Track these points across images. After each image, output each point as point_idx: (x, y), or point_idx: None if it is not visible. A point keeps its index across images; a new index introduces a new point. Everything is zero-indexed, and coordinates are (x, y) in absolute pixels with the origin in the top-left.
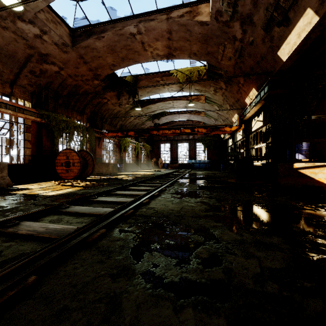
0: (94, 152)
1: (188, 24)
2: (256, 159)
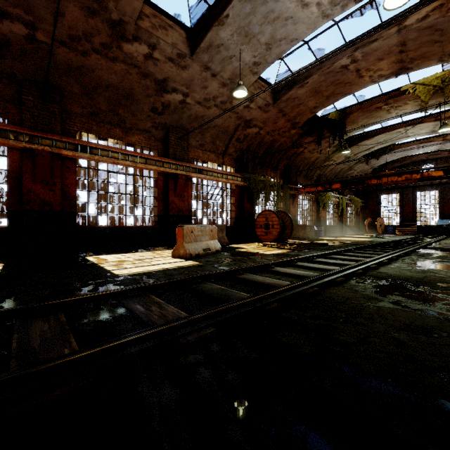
0: (288, 212)
1: (437, 23)
2: None
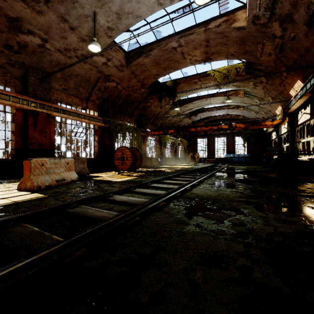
0: (140, 148)
1: (225, 31)
2: (299, 154)
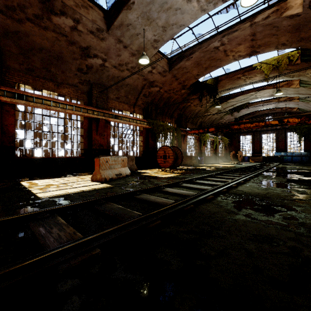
0: (180, 147)
1: (275, 22)
2: None
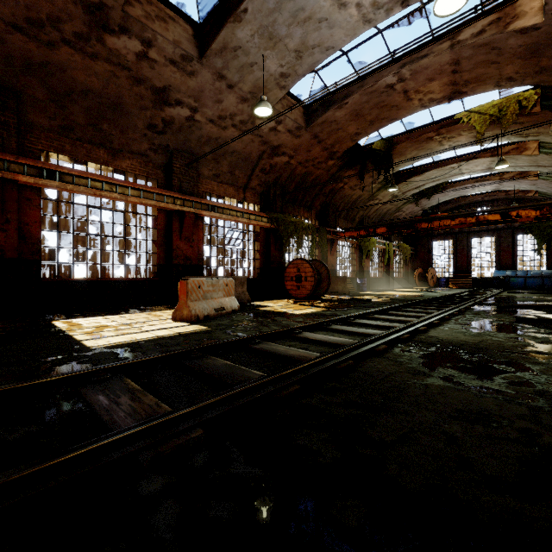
0: (325, 261)
1: (494, 40)
2: None
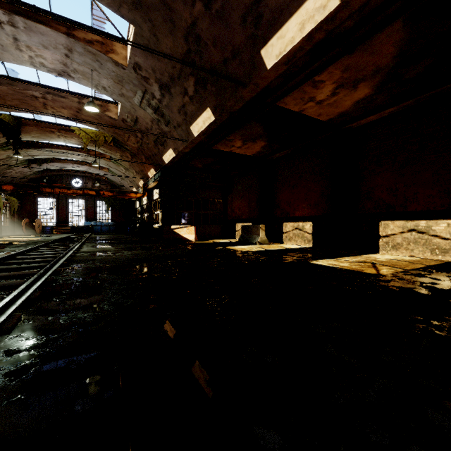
0: None
1: (99, 113)
2: (152, 223)
